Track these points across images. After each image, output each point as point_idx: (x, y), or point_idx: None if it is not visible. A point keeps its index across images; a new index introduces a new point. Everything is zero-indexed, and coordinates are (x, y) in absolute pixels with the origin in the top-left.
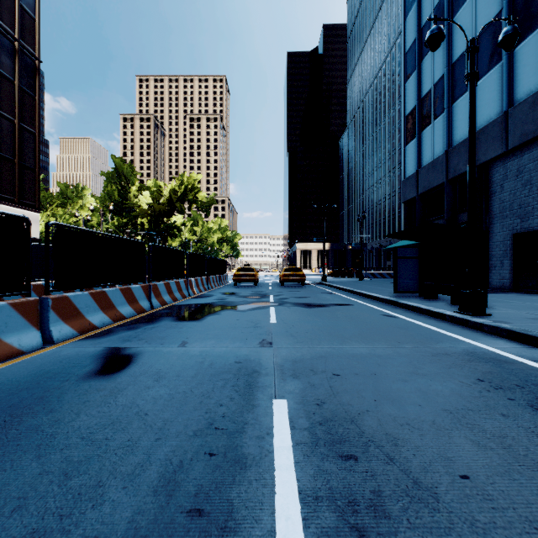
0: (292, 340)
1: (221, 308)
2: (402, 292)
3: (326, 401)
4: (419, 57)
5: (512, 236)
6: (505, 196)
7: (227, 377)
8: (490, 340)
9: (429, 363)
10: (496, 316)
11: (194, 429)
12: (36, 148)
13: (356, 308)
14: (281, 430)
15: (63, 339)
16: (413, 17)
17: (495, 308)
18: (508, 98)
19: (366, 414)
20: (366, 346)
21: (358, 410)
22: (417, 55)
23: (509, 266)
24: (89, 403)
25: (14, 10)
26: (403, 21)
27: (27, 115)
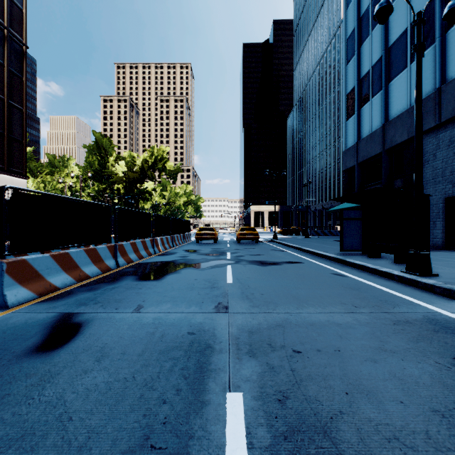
0: (248, 304)
1: (182, 266)
2: (347, 251)
3: (289, 394)
4: (358, 43)
5: (444, 200)
6: (438, 164)
7: (177, 354)
8: (445, 303)
9: (393, 334)
10: (443, 276)
11: (124, 448)
12: (23, 123)
13: (307, 266)
14: (235, 452)
15: (19, 302)
16: (353, 8)
17: (438, 267)
18: (441, 76)
19: (341, 419)
20: (323, 312)
21: (329, 411)
22: (357, 41)
23: (442, 226)
24: (8, 397)
25: (4, 1)
26: (344, 12)
27: (15, 94)
